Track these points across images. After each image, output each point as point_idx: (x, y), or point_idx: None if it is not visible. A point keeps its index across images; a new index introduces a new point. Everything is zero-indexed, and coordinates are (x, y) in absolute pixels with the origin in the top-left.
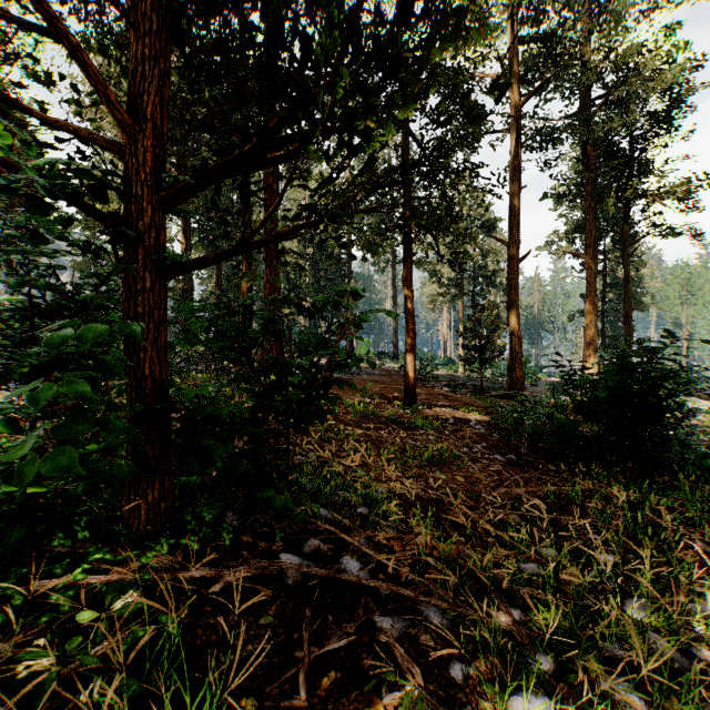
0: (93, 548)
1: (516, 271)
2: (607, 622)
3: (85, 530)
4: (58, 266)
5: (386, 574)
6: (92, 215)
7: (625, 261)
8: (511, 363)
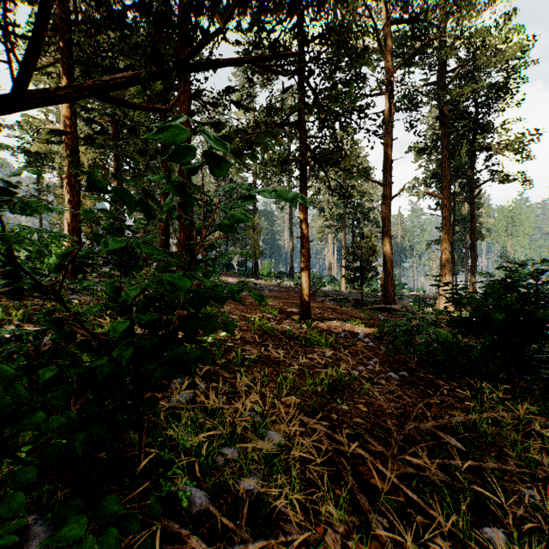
0: None
1: (389, 207)
2: None
3: None
4: None
5: None
6: None
7: (471, 201)
8: (385, 281)
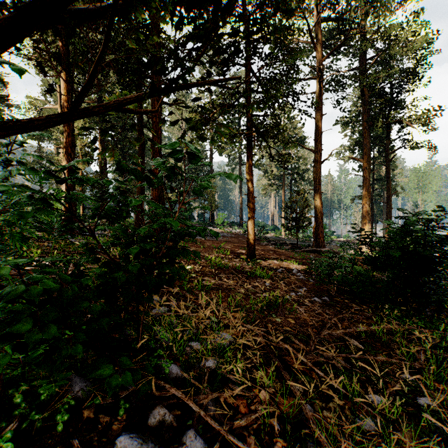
0: None
1: (319, 169)
2: None
3: None
4: None
5: None
6: None
7: (387, 164)
8: (316, 229)
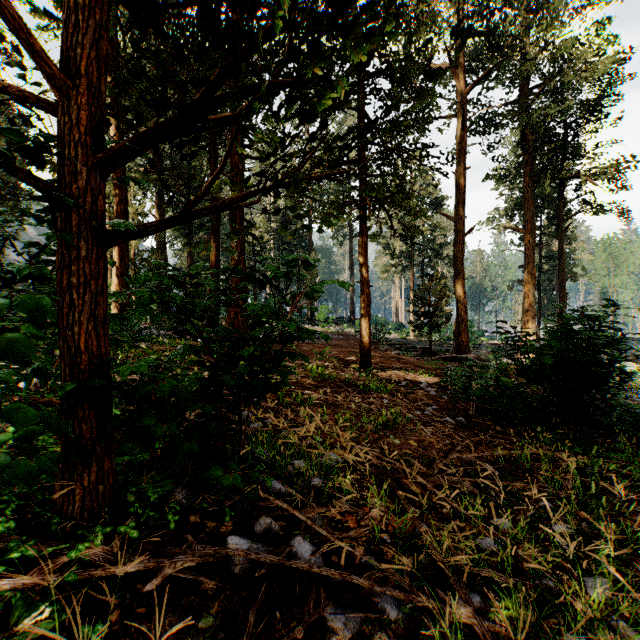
0: (16, 542)
1: (462, 244)
2: (571, 609)
3: (11, 520)
4: (8, 235)
5: (340, 555)
6: (21, 178)
7: (559, 235)
8: (458, 328)
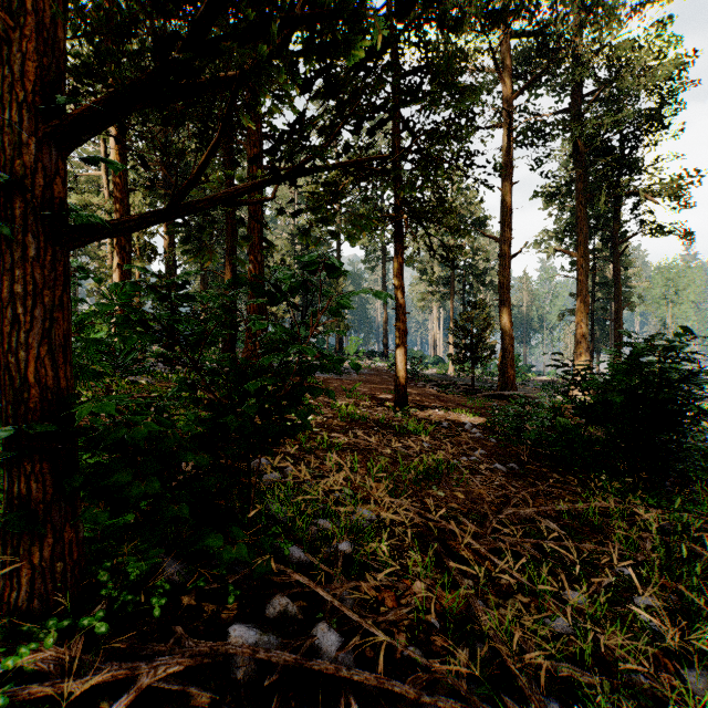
0: None
1: (508, 268)
2: None
3: None
4: None
5: (375, 647)
6: None
7: (615, 259)
8: (503, 362)
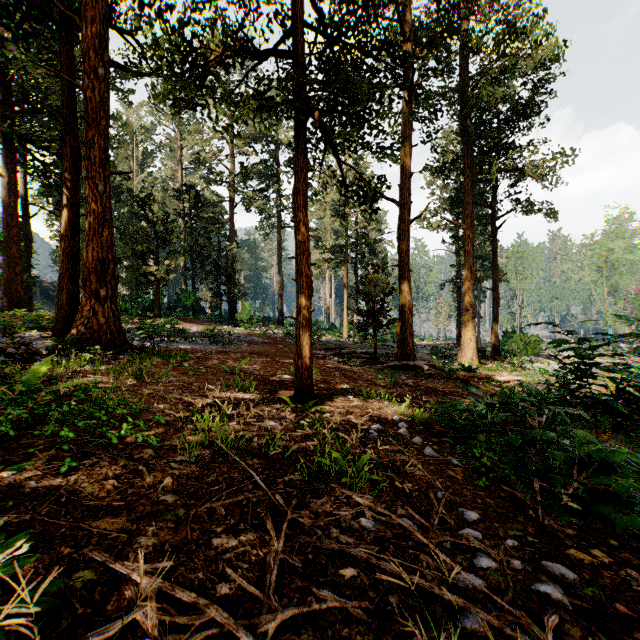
0: None
1: (407, 232)
2: None
3: None
4: None
5: None
6: None
7: (493, 233)
8: (403, 329)
